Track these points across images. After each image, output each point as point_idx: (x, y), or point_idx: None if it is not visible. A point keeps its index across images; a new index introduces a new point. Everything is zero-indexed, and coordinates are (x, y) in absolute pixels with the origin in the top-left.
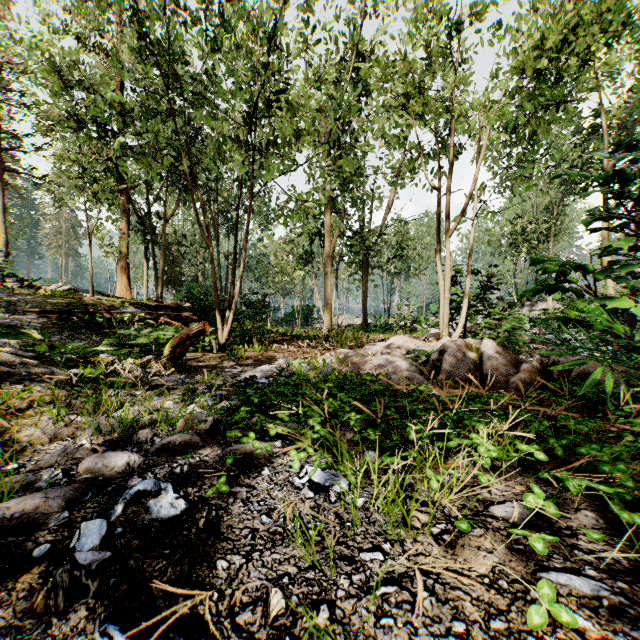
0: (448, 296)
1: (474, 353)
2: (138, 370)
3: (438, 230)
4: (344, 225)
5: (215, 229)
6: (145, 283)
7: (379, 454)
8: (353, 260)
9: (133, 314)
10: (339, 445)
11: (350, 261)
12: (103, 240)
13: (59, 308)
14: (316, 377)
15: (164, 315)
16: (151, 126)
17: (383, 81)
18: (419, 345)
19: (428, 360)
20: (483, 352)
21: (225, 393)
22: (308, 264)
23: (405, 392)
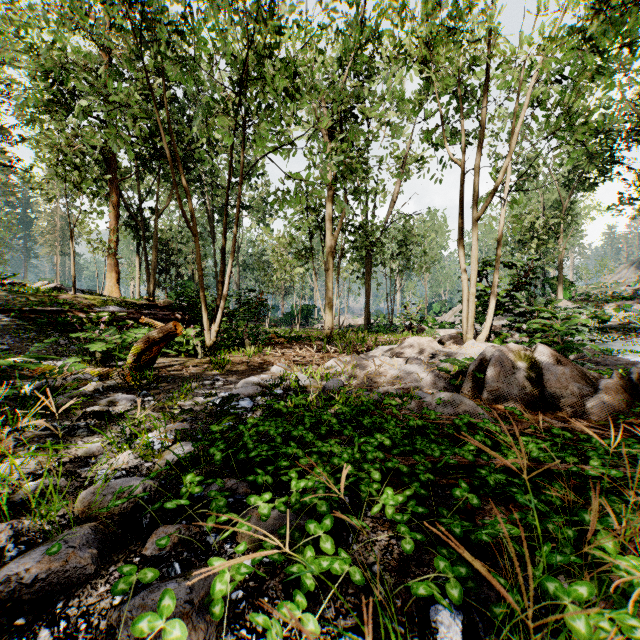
0: (474, 291)
1: (525, 363)
2: (91, 383)
3: (460, 214)
4: (346, 219)
5: (211, 225)
6: (137, 281)
7: (464, 618)
8: (355, 257)
9: (114, 313)
10: (382, 630)
11: (352, 258)
12: (90, 235)
13: (30, 306)
14: (318, 398)
15: (150, 314)
16: (119, 87)
17: (388, 63)
18: (438, 349)
19: (462, 371)
20: (541, 362)
21: (185, 427)
22: (308, 261)
23: (453, 427)
